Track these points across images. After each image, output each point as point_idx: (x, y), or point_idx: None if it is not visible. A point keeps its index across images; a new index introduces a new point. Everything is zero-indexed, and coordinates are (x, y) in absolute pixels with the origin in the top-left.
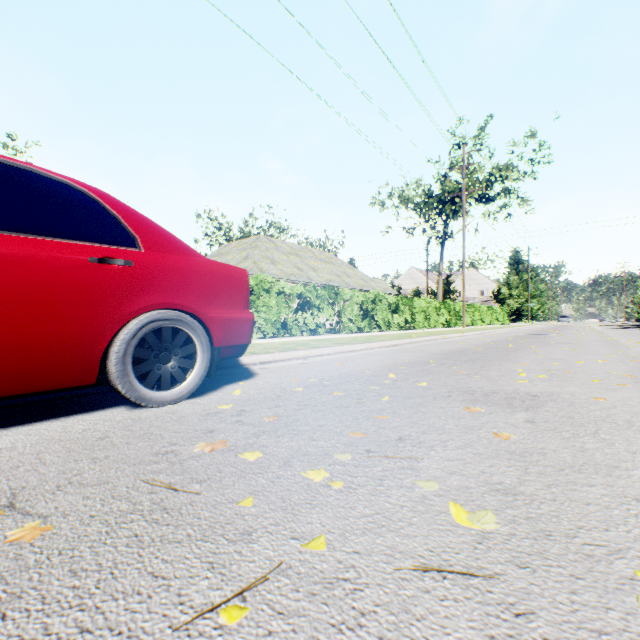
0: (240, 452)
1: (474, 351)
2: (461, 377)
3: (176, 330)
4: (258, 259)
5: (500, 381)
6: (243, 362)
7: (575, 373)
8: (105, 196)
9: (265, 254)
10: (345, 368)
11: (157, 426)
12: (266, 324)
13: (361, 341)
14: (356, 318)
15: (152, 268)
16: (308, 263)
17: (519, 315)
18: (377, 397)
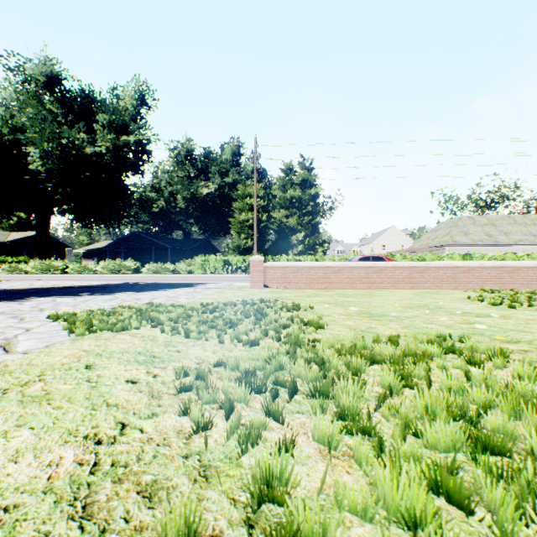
0: None
1: None
2: None
3: None
4: (453, 234)
5: None
6: None
7: None
8: (383, 257)
9: (460, 229)
10: None
11: None
12: None
13: None
14: None
15: None
16: (501, 229)
17: None
18: None
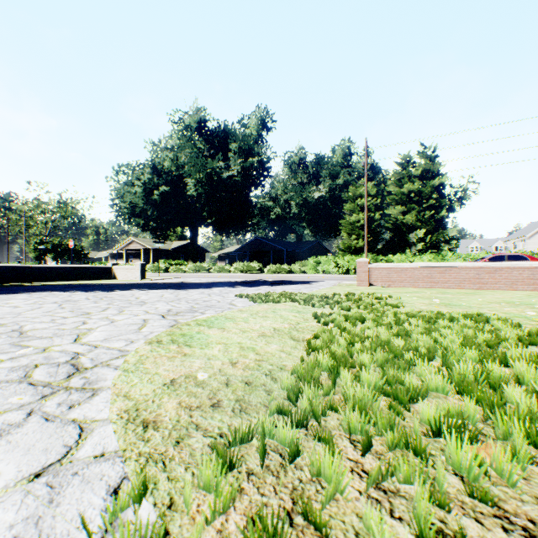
0: None
1: None
2: None
3: None
4: None
5: None
6: None
7: None
8: (524, 255)
9: None
10: None
11: None
12: None
13: None
14: None
15: None
16: None
17: None
18: None
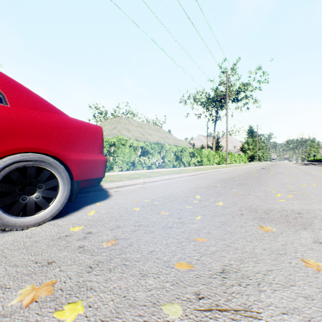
0: (62, 303)
1: (239, 178)
2: (241, 197)
3: (42, 168)
4: (120, 129)
5: (267, 200)
6: (104, 187)
7: (308, 193)
8: None
9: (124, 126)
10: (168, 190)
11: (3, 256)
12: (123, 163)
13: (176, 172)
14: (172, 160)
15: (16, 119)
16: (147, 131)
17: (252, 158)
18: (192, 216)
